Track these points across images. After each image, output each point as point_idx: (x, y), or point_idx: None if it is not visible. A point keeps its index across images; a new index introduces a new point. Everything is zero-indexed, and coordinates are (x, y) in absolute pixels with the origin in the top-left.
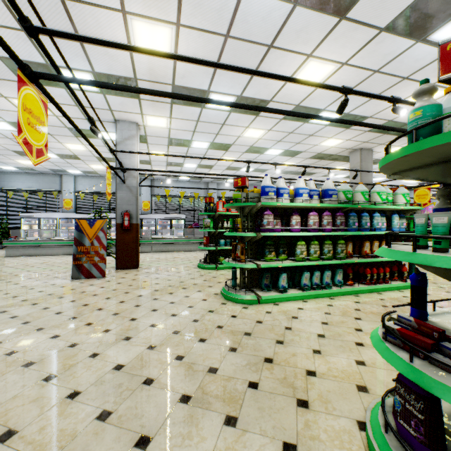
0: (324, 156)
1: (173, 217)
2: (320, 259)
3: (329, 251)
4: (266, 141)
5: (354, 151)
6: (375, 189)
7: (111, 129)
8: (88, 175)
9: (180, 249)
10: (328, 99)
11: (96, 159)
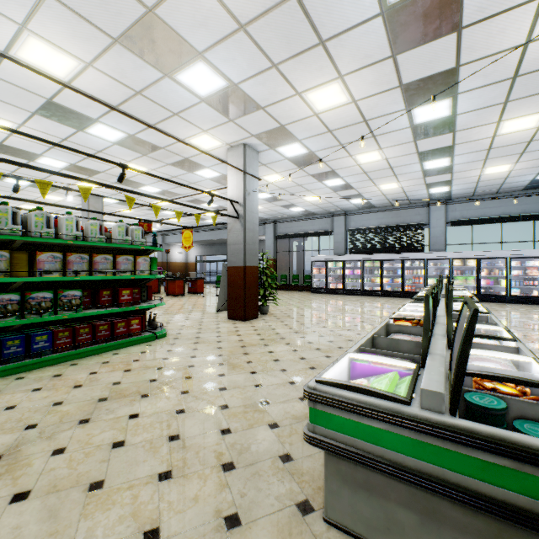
0: None
1: None
2: None
3: None
4: None
5: None
6: None
7: (269, 154)
8: None
9: None
10: None
11: (439, 136)
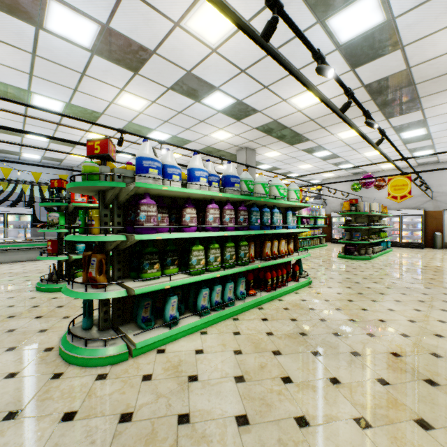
0: (213, 150)
1: (9, 211)
2: (220, 267)
3: (232, 256)
4: (150, 119)
5: (241, 150)
6: (274, 182)
7: None
8: None
9: (16, 259)
10: (224, 73)
11: None
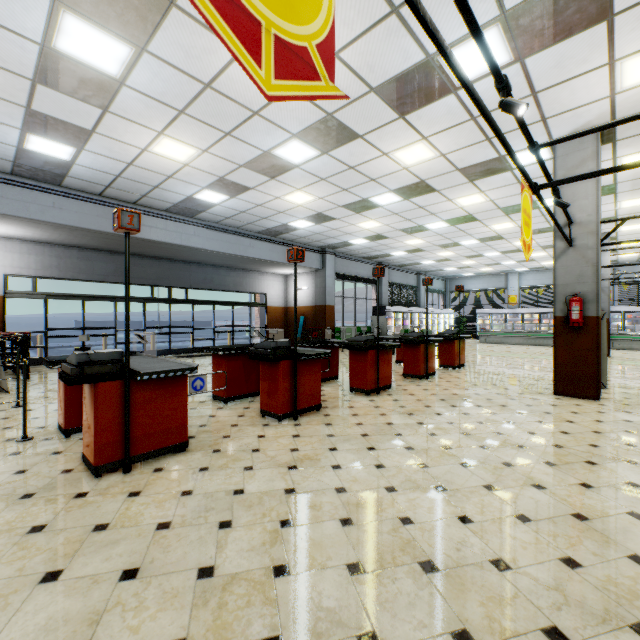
0: None
1: None
2: None
3: None
4: None
5: None
6: None
7: None
8: (532, 270)
9: None
10: None
11: (551, 258)
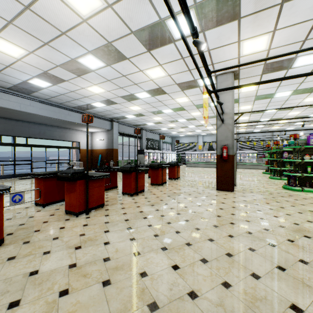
0: None
1: (249, 152)
2: None
3: None
4: (304, 114)
5: None
6: None
7: None
8: (208, 134)
9: (253, 168)
10: None
11: (215, 130)
